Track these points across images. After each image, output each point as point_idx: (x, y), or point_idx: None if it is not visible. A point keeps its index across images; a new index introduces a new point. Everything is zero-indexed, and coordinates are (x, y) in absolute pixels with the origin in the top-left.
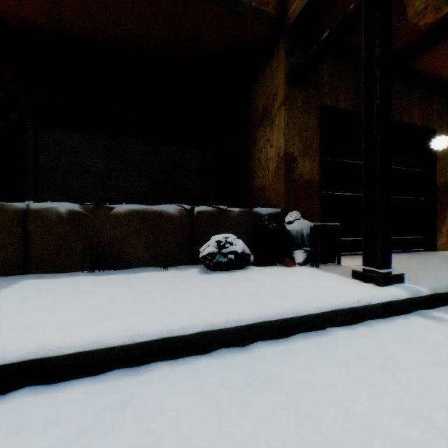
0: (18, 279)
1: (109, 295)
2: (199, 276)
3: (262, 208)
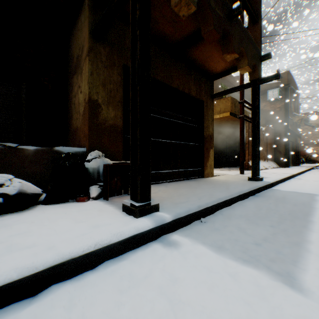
0: None
1: None
2: None
3: (65, 147)
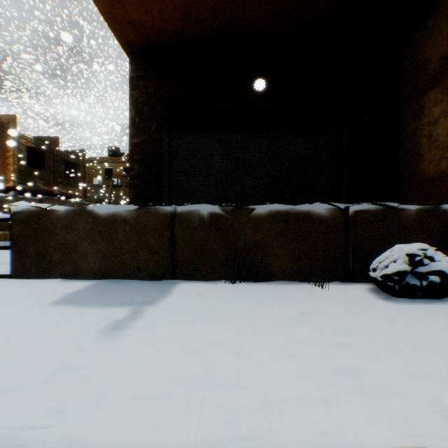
0: (169, 285)
1: (287, 327)
2: (384, 305)
3: None
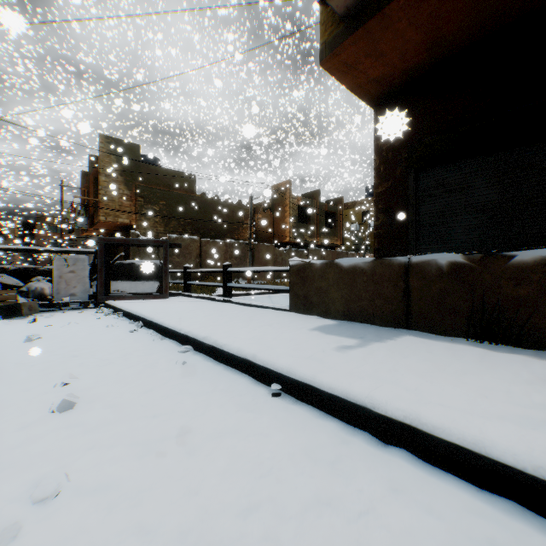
0: (399, 333)
1: (502, 383)
2: None
3: None
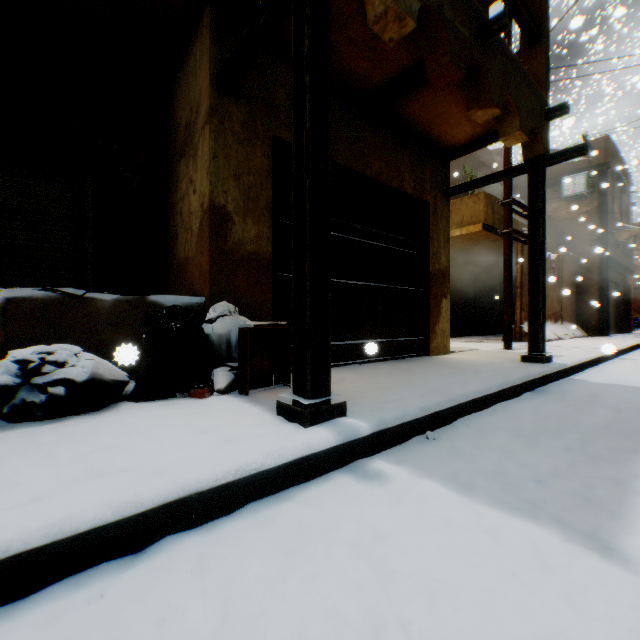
0: None
1: None
2: None
3: (167, 296)
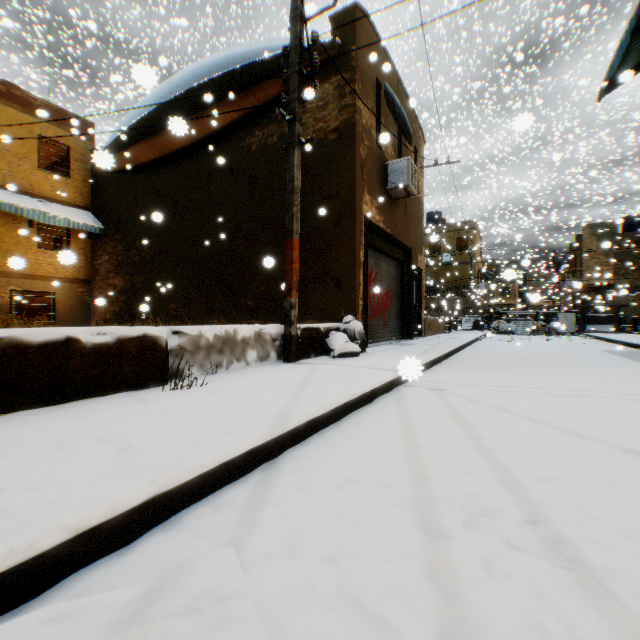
0: None
1: None
2: None
3: None
